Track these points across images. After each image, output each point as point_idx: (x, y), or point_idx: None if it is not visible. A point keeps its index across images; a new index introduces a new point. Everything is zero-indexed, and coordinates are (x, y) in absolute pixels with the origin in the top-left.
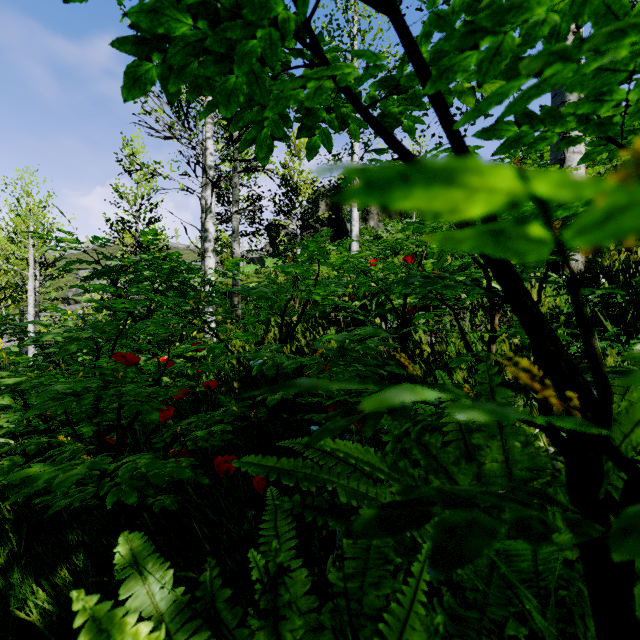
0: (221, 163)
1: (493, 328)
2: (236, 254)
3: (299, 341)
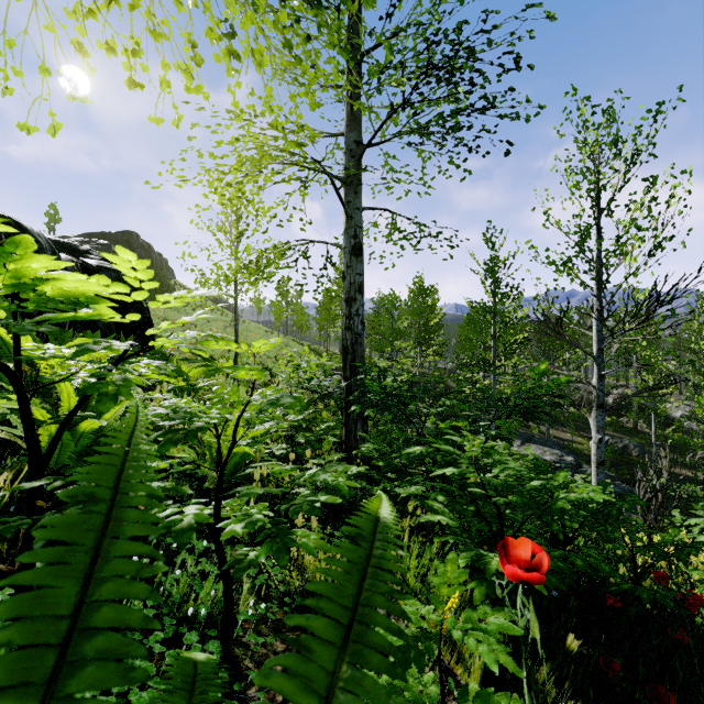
0: None
1: None
2: None
3: None
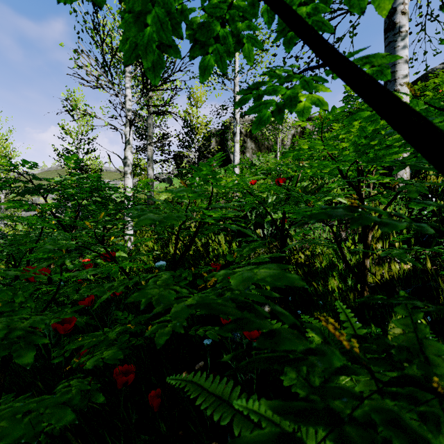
0: (139, 109)
1: (367, 244)
2: (150, 176)
3: (196, 243)
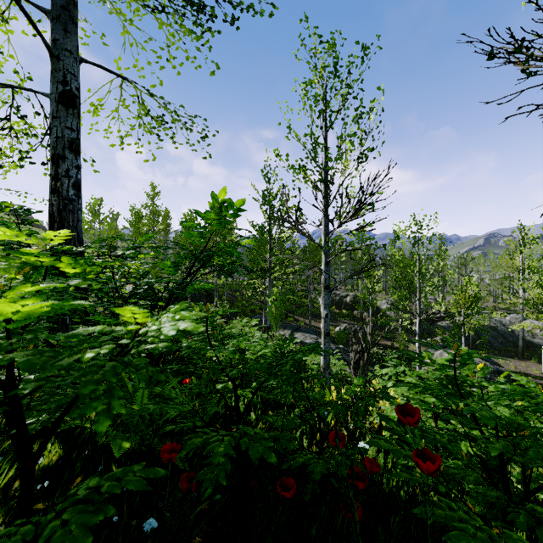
0: None
1: None
2: None
3: None
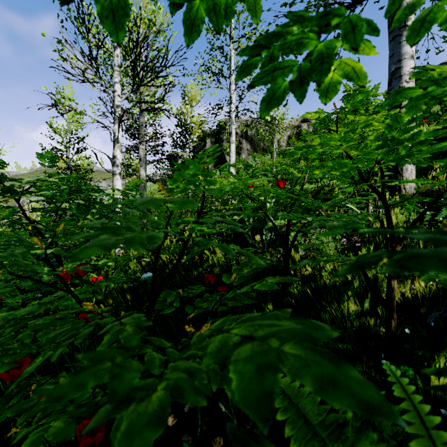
0: (131, 107)
1: None
2: (142, 176)
3: None
